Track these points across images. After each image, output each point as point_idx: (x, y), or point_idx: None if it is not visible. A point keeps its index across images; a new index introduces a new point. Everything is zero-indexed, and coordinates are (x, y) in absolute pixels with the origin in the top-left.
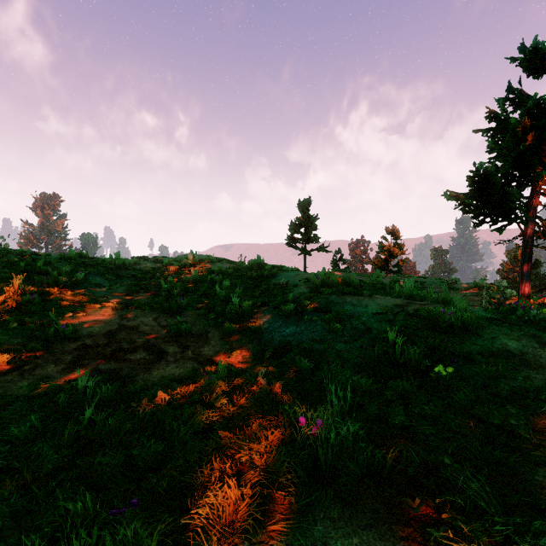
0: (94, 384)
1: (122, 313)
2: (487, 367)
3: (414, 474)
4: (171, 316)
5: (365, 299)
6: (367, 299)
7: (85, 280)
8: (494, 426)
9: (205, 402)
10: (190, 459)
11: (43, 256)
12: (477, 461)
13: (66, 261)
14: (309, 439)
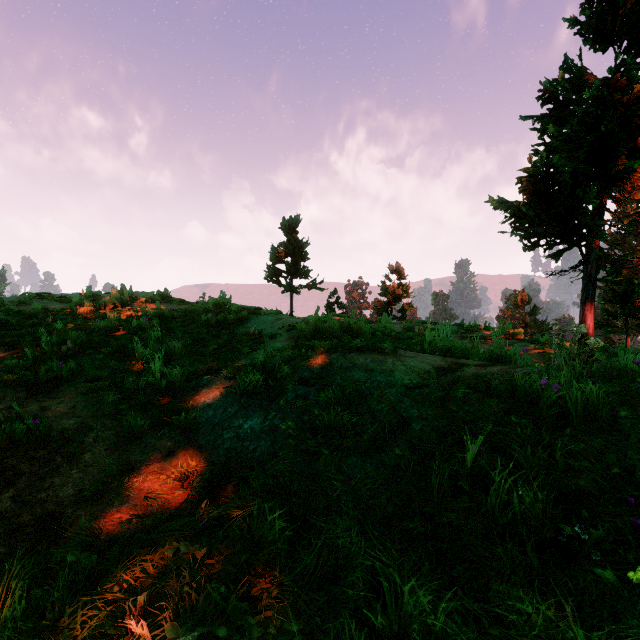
0: None
1: None
2: None
3: None
4: (30, 395)
5: (387, 358)
6: (390, 358)
7: None
8: None
9: None
10: None
11: None
12: None
13: None
14: None
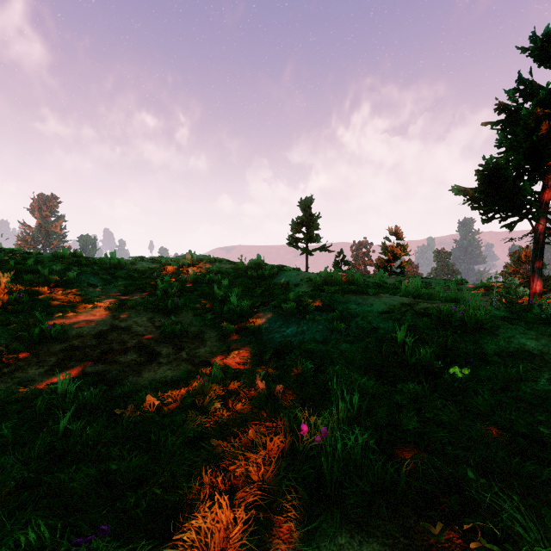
0: (76, 387)
1: (115, 313)
2: (505, 368)
3: (432, 490)
4: (166, 316)
5: (370, 297)
6: (372, 297)
7: (78, 279)
8: (519, 433)
9: (197, 407)
10: (176, 473)
11: (34, 255)
12: (504, 475)
13: (59, 260)
14: (312, 450)
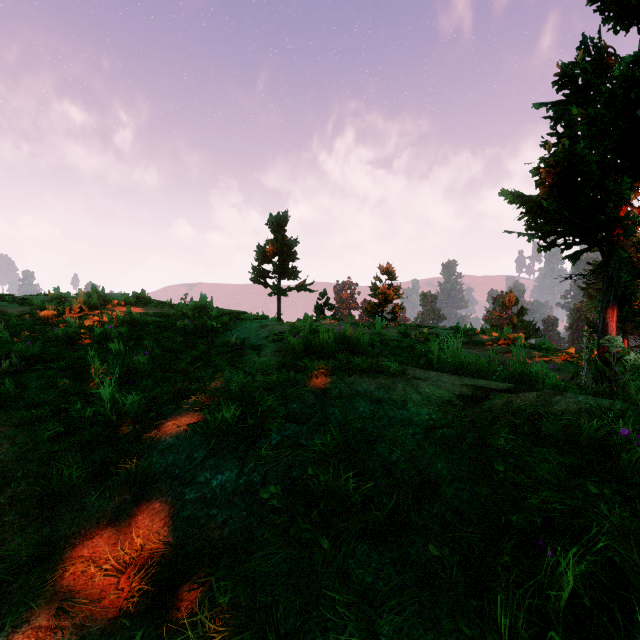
0: None
1: None
2: None
3: None
4: None
5: (396, 382)
6: (400, 382)
7: None
8: None
9: None
10: None
11: None
12: None
13: None
14: None
